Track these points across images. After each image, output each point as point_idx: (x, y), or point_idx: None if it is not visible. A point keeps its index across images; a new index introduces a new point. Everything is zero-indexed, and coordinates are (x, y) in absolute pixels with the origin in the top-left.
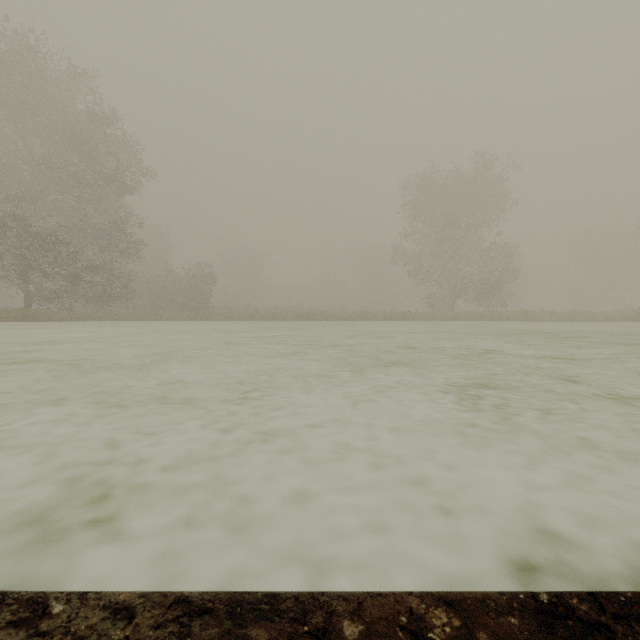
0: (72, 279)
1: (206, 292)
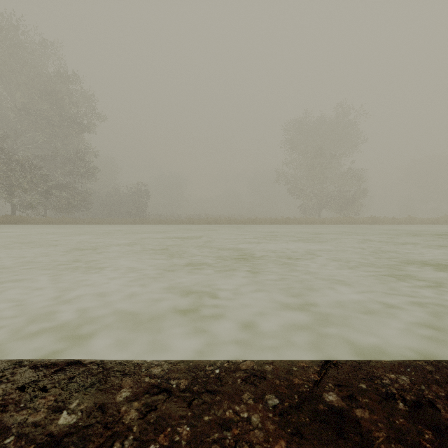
0: (45, 194)
1: (143, 204)
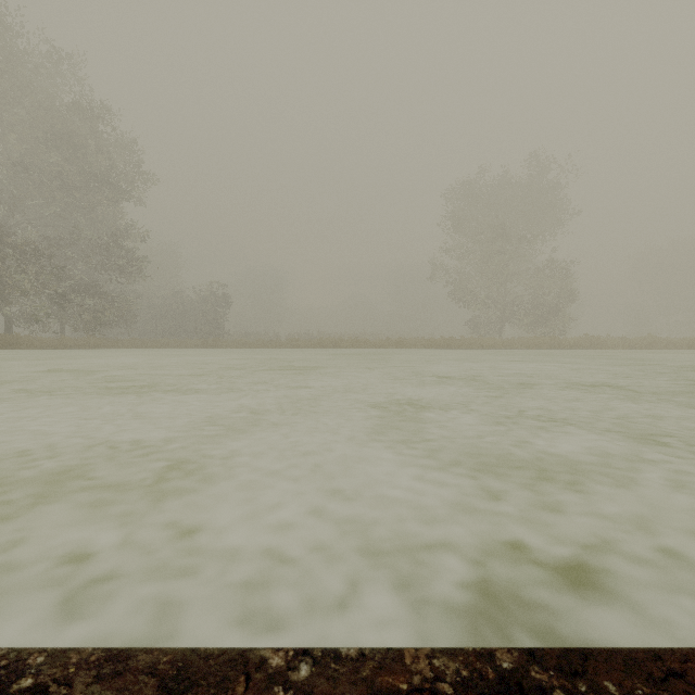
0: (60, 300)
1: (220, 316)
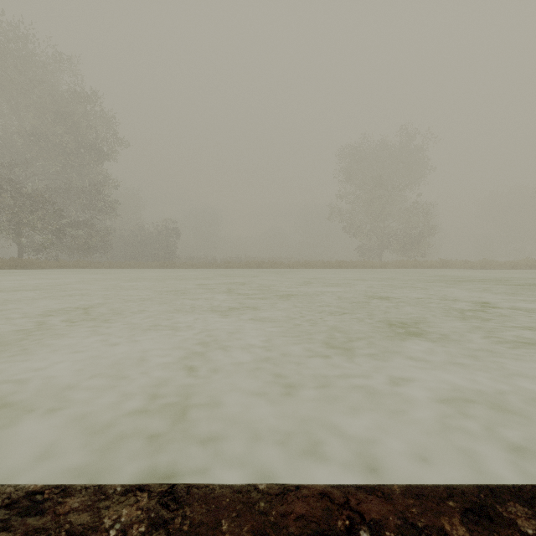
0: (58, 233)
1: (172, 244)
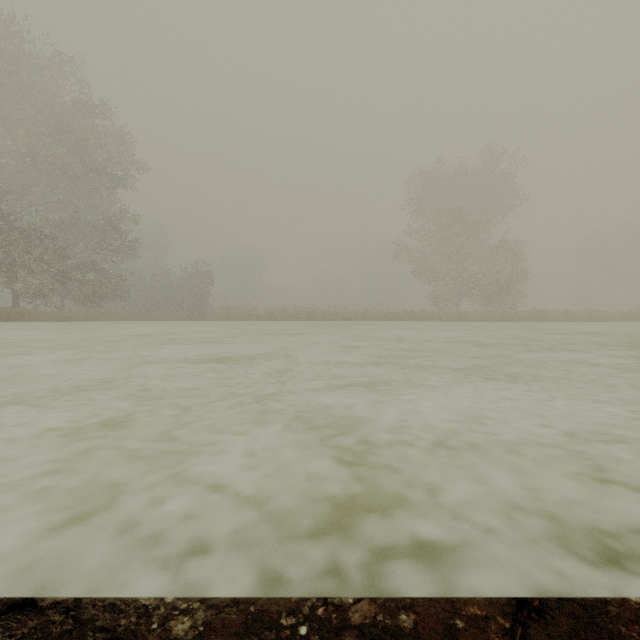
0: (62, 277)
1: (204, 291)
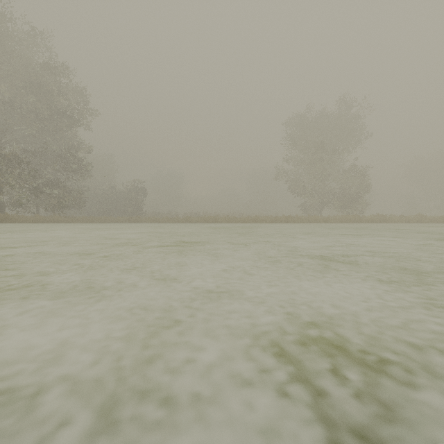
0: (35, 191)
1: (139, 201)
